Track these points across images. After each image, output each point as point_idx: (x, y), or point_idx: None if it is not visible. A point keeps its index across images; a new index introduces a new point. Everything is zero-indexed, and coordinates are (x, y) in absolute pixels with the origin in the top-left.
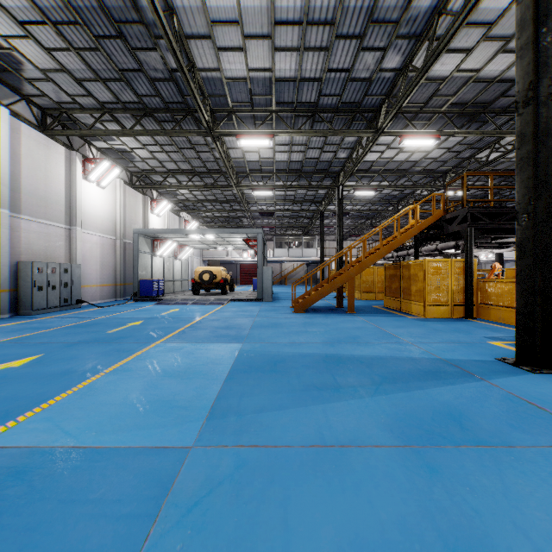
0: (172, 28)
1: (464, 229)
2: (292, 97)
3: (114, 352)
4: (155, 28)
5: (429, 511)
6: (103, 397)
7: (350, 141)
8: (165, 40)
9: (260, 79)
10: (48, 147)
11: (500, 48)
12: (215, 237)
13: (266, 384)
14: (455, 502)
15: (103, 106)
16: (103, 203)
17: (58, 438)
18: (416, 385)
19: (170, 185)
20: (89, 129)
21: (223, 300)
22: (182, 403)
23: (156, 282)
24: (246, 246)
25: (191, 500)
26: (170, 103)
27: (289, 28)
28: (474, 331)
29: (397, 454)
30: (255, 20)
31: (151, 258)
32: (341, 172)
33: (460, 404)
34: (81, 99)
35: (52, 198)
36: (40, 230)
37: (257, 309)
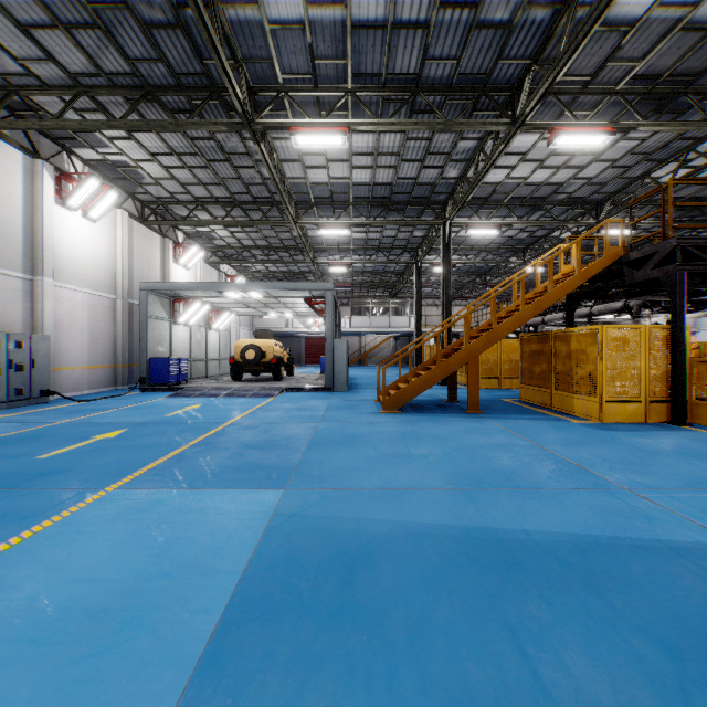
0: None
1: (667, 275)
2: (380, 64)
3: None
4: None
5: None
6: None
7: (466, 149)
8: None
9: (327, 26)
10: None
11: None
12: (263, 296)
13: (321, 696)
14: None
15: (75, 81)
16: (93, 245)
17: None
18: None
19: (199, 221)
20: (55, 119)
21: (274, 390)
22: None
23: (175, 362)
24: (310, 310)
25: None
26: (182, 74)
27: None
28: None
29: None
30: None
31: (169, 327)
32: (449, 200)
33: None
34: (38, 68)
35: None
36: None
37: (323, 405)
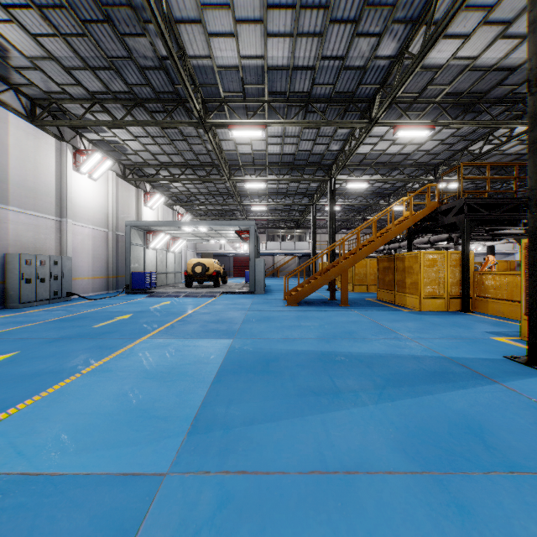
0: (160, 12)
1: (460, 221)
2: (285, 87)
3: (96, 349)
4: (144, 12)
5: None
6: (73, 404)
7: (343, 133)
8: (152, 23)
9: (252, 68)
10: (38, 137)
11: (499, 34)
12: (207, 230)
13: (258, 387)
14: None
15: (93, 96)
16: (95, 196)
17: (8, 461)
18: (423, 389)
19: (163, 178)
20: (79, 120)
21: (216, 293)
22: (161, 412)
23: (148, 274)
24: (238, 238)
25: None
26: (161, 92)
27: (282, 11)
28: (474, 326)
29: (415, 484)
30: (247, 3)
31: (143, 250)
32: (334, 164)
33: (477, 413)
34: (70, 89)
35: (41, 190)
36: (29, 222)
37: (249, 301)
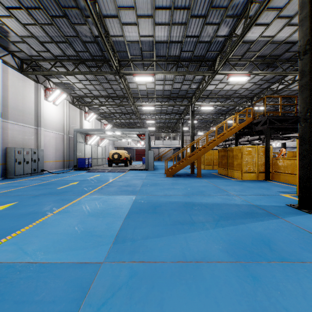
0: (95, 11)
1: (265, 129)
2: (165, 52)
3: (60, 200)
4: (85, 11)
5: (255, 308)
6: (50, 229)
7: (198, 78)
8: (91, 18)
9: (147, 42)
10: (24, 81)
11: (286, 23)
12: (121, 133)
13: (150, 220)
14: (272, 302)
15: (56, 58)
16: (56, 114)
17: (19, 256)
18: (240, 221)
19: (95, 104)
20: (48, 71)
21: (125, 170)
22: (98, 233)
23: (87, 159)
24: (138, 138)
25: (100, 300)
26: (94, 56)
27: (163, 11)
28: (271, 188)
29: (231, 267)
30: (144, 6)
31: (84, 145)
32: (193, 96)
33: (268, 233)
34: (43, 54)
35: (26, 111)
36: (19, 129)
37: (145, 175)
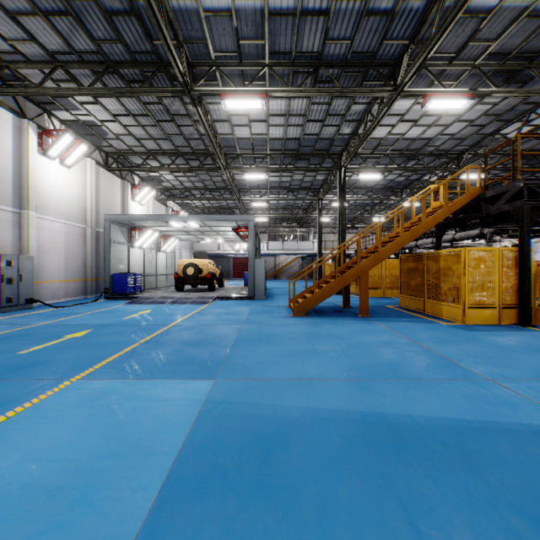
0: None
1: (516, 209)
2: (290, 44)
3: None
4: None
5: None
6: None
7: (357, 111)
8: None
9: (249, 13)
10: None
11: None
12: (200, 225)
13: None
14: None
15: (53, 57)
16: (68, 186)
17: None
18: None
19: (150, 168)
20: (37, 87)
21: (208, 298)
22: None
23: (132, 277)
24: (237, 237)
25: None
26: (136, 52)
27: None
28: None
29: None
30: None
31: (127, 249)
32: (344, 151)
33: None
34: (24, 47)
35: None
36: None
37: (246, 310)
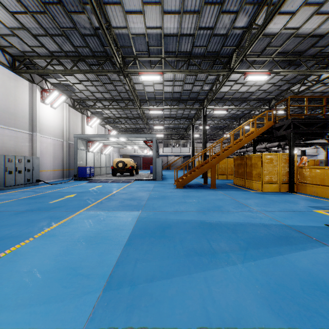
0: None
1: (288, 133)
2: (175, 48)
3: (47, 219)
4: None
5: None
6: (22, 263)
7: (211, 79)
8: (88, 2)
9: (154, 35)
10: (17, 81)
11: (314, 12)
12: (126, 140)
13: (157, 249)
14: None
15: (52, 54)
16: (54, 118)
17: None
18: (275, 250)
19: (98, 107)
20: (43, 69)
21: (131, 180)
22: (86, 270)
23: (89, 168)
24: (145, 145)
25: None
26: (95, 52)
27: None
28: (299, 202)
29: None
30: None
31: (86, 153)
32: (205, 99)
33: (318, 271)
34: (37, 49)
35: (19, 114)
36: (11, 135)
37: (152, 185)
